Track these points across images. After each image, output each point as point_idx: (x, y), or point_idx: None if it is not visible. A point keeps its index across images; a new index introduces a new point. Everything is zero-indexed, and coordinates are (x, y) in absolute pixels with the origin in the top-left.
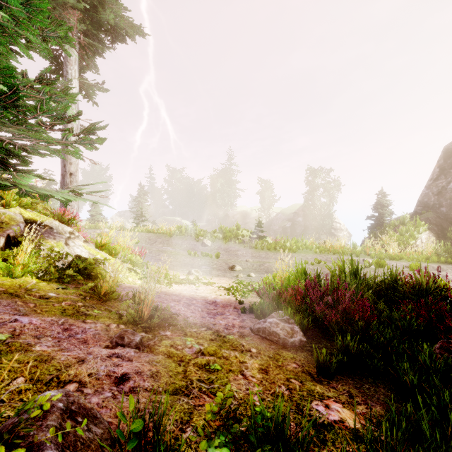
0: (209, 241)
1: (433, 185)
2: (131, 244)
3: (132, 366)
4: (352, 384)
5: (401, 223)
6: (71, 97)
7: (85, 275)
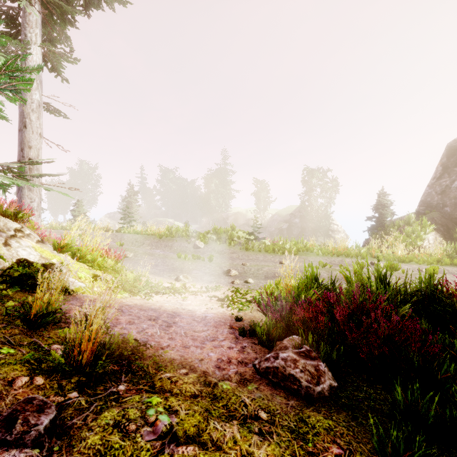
0: (202, 242)
1: (437, 184)
2: (102, 244)
3: None
4: None
5: (406, 223)
6: None
7: (28, 287)
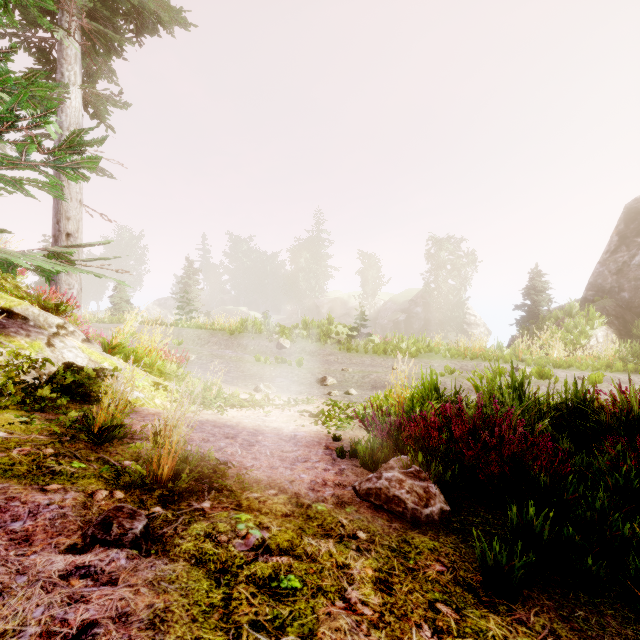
0: (287, 340)
1: (611, 260)
2: (161, 344)
3: (111, 601)
4: (552, 610)
5: (567, 314)
6: (40, 87)
7: (78, 396)
